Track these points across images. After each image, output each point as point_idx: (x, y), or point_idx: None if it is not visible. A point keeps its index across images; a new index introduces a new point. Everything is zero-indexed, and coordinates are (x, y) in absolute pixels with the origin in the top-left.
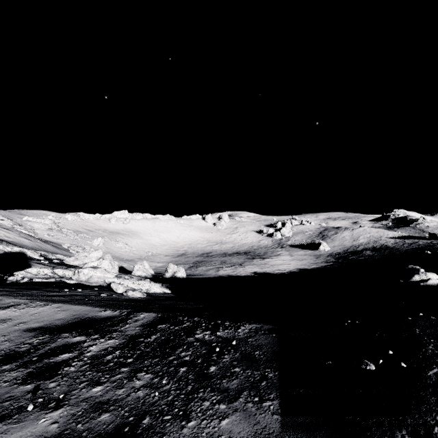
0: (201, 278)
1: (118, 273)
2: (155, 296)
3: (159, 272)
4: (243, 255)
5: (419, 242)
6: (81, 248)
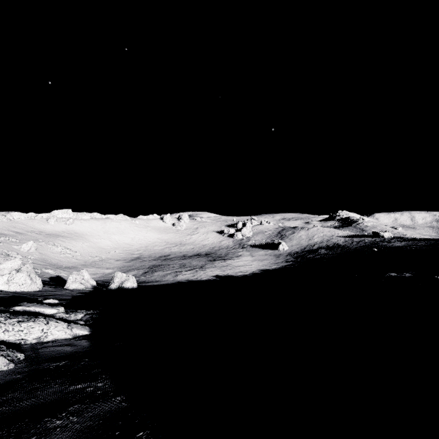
0: (157, 286)
1: (43, 288)
2: (39, 359)
3: (106, 280)
4: (204, 257)
5: (365, 240)
6: (2, 255)
